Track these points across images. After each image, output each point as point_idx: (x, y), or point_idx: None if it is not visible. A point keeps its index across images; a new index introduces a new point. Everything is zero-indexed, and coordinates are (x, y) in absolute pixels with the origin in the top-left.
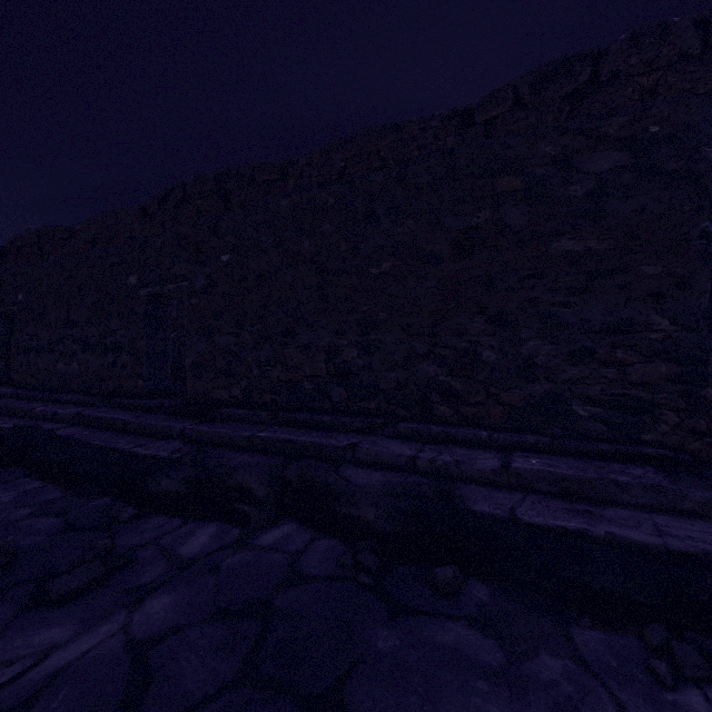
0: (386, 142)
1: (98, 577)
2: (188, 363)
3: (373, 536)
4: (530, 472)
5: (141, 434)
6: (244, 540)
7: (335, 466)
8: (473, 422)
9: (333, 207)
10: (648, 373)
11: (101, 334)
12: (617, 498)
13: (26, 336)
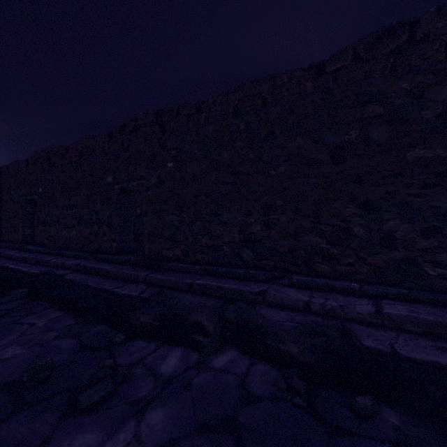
0: (265, 87)
1: (110, 391)
2: (146, 232)
3: (296, 365)
4: (399, 316)
5: (118, 279)
6: (202, 362)
7: (252, 306)
8: (346, 276)
9: (243, 130)
10: None
11: (90, 213)
12: None
13: (43, 214)
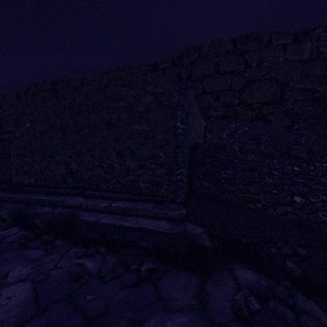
0: (124, 74)
1: None
2: (13, 168)
3: (38, 229)
4: (114, 206)
5: None
6: None
7: (54, 208)
8: (112, 190)
9: (67, 107)
10: (159, 172)
11: None
12: (136, 214)
13: None
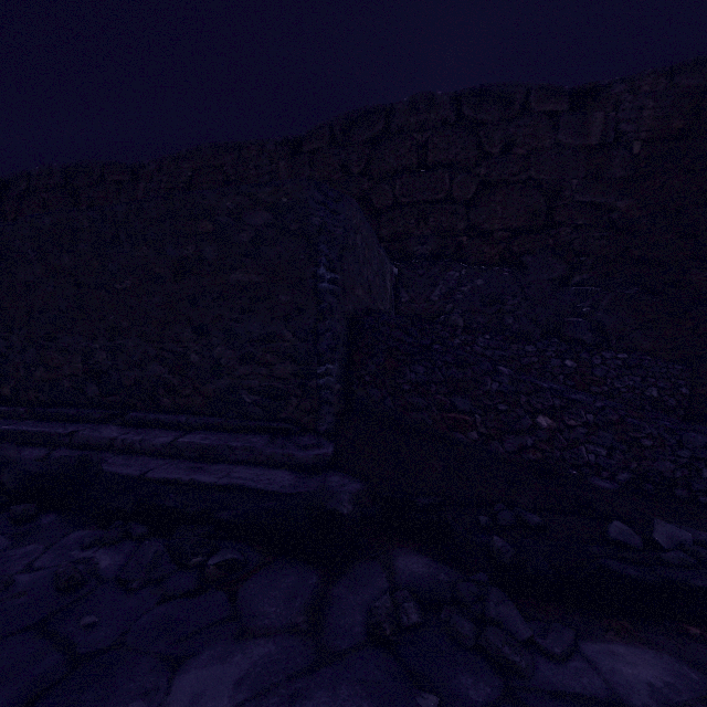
0: (228, 159)
1: None
2: None
3: (4, 493)
4: (183, 444)
5: None
6: None
7: (52, 450)
8: (185, 410)
9: (88, 229)
10: (283, 370)
11: None
12: (228, 458)
13: None
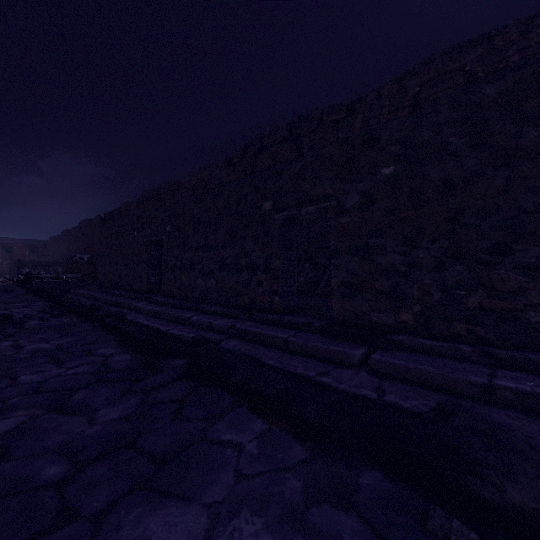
0: (473, 56)
1: None
2: (335, 282)
3: None
4: None
5: (308, 356)
6: None
7: None
8: None
9: None
10: None
11: (236, 255)
12: None
13: (172, 258)
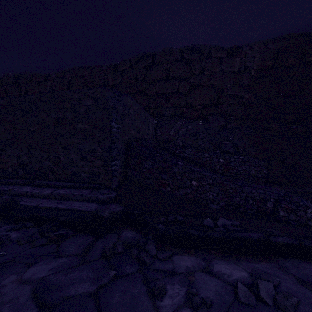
0: (86, 73)
1: None
2: None
3: None
4: (55, 193)
5: None
6: None
7: (1, 196)
8: (59, 180)
9: (19, 105)
10: (97, 164)
11: None
12: (73, 198)
13: None
